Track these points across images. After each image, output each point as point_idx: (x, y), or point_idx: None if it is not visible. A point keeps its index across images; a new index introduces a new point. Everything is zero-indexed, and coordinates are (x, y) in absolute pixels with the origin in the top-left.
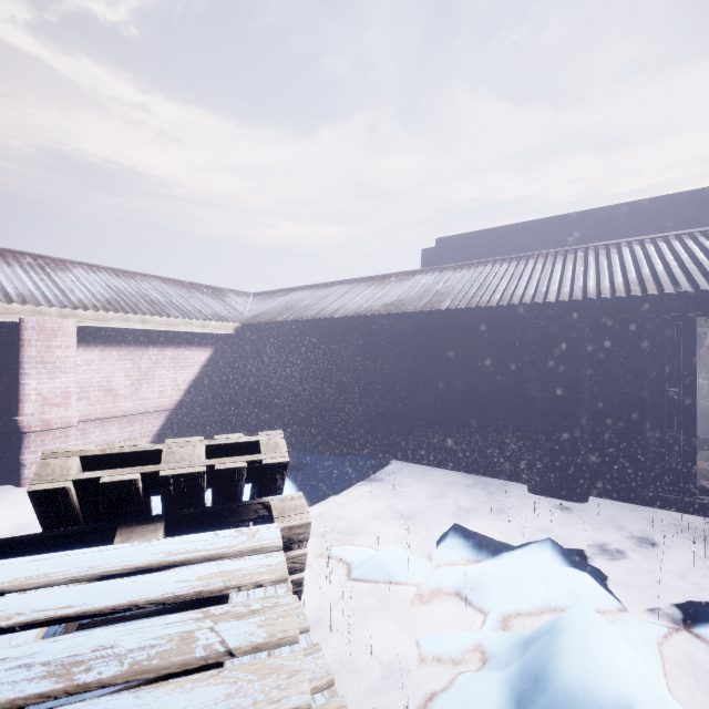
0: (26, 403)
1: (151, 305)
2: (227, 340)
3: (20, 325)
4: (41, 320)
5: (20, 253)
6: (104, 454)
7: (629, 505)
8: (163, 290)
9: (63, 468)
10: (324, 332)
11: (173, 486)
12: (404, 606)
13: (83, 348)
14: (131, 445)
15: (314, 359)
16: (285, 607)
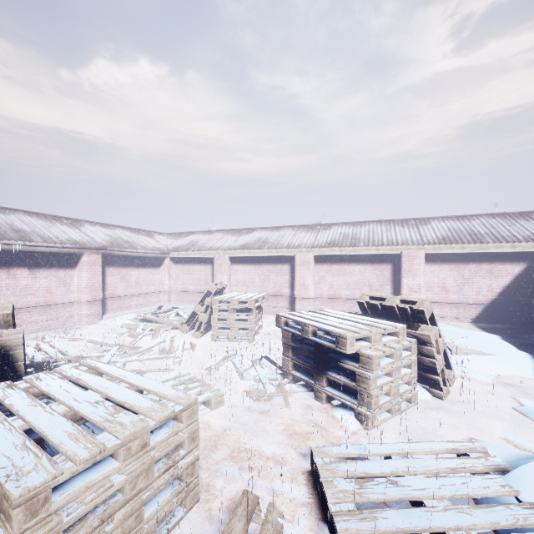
0: (402, 289)
1: (471, 236)
2: None
3: (401, 255)
4: (408, 252)
5: (409, 219)
6: (373, 296)
7: None
8: (488, 224)
9: (364, 298)
10: None
11: (387, 309)
12: (528, 430)
13: (429, 264)
14: (380, 295)
15: None
16: (376, 329)
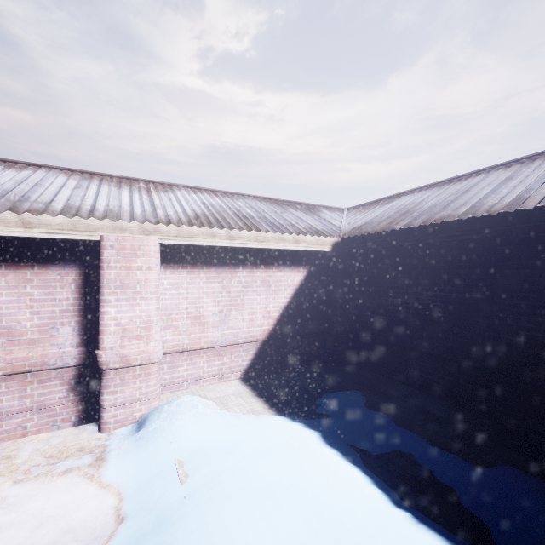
0: (105, 335)
1: (240, 219)
2: (323, 259)
3: (100, 243)
4: (120, 237)
5: (136, 179)
6: None
7: None
8: (256, 207)
9: None
10: (482, 241)
11: None
12: None
13: (170, 269)
14: None
15: (458, 285)
16: None
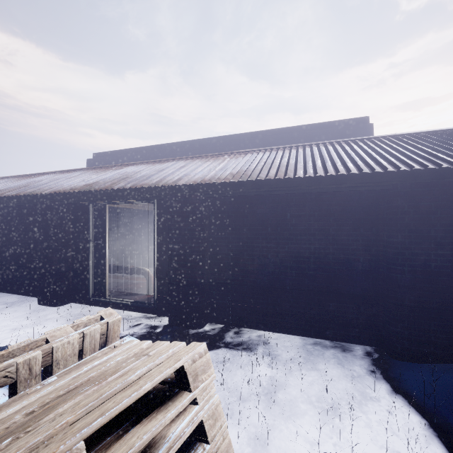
0: None
1: None
2: None
3: None
4: None
5: None
6: None
7: (84, 306)
8: None
9: None
10: None
11: None
12: None
13: None
14: None
15: None
16: None
